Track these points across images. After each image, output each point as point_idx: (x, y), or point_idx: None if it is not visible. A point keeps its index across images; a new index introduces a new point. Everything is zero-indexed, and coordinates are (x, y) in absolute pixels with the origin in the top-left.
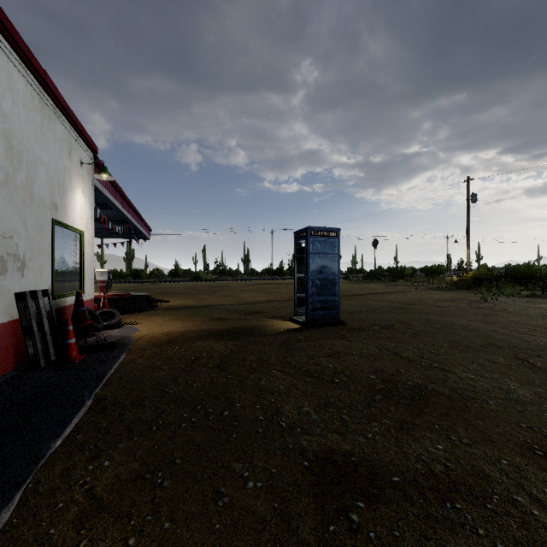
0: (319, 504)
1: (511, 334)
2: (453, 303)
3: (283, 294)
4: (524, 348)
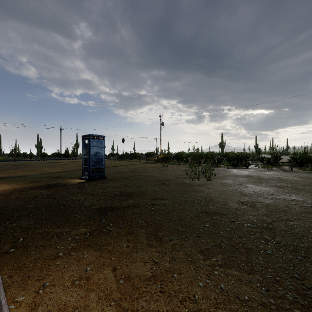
0: (99, 214)
1: (165, 177)
2: (152, 168)
3: (72, 167)
4: (166, 180)
